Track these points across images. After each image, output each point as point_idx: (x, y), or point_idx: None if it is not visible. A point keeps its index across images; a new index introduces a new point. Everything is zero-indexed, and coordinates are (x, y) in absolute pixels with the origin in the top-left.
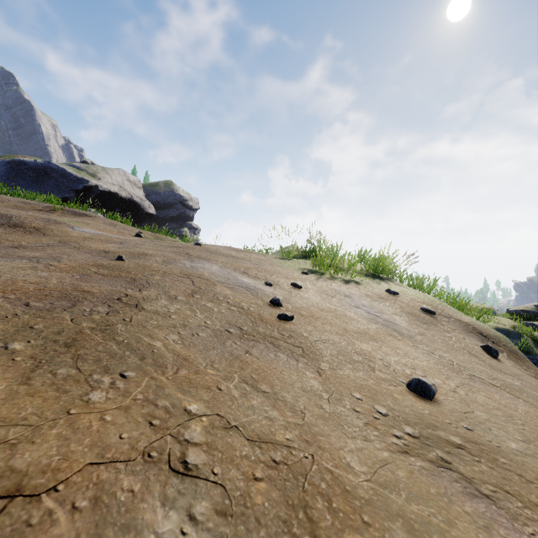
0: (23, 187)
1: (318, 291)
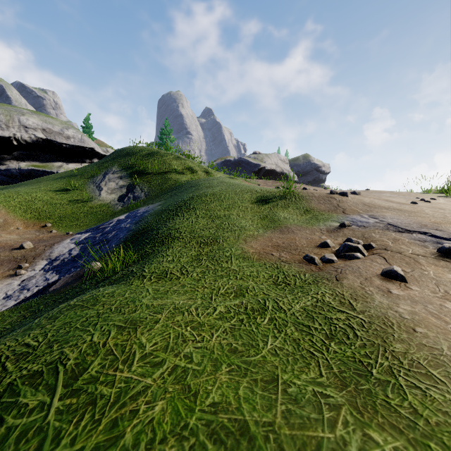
0: (229, 174)
1: (446, 201)
